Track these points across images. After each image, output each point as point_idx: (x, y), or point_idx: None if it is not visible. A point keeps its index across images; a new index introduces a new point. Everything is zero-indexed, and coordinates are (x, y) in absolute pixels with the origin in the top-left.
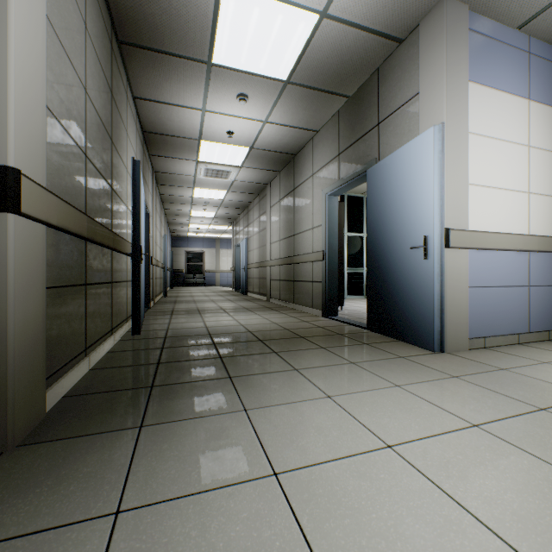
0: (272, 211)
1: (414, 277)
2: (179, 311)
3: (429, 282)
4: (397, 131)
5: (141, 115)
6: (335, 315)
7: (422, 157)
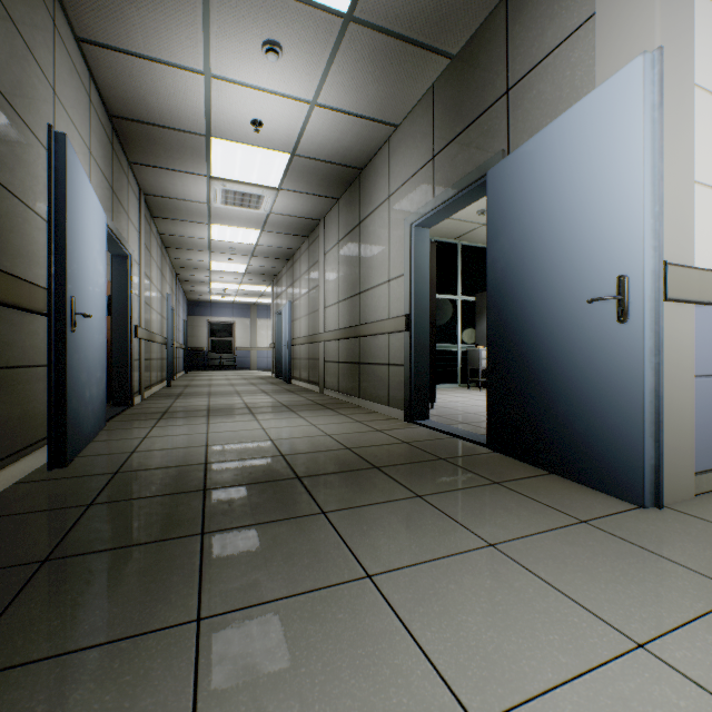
0: (328, 260)
1: (592, 357)
2: (176, 413)
3: (630, 367)
4: (545, 96)
5: (100, 79)
6: (426, 418)
7: (612, 122)
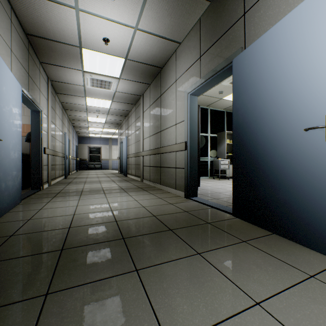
0: (144, 115)
1: (306, 165)
2: (64, 193)
3: None
4: (269, 12)
5: (17, 10)
6: (196, 196)
7: (322, 15)
